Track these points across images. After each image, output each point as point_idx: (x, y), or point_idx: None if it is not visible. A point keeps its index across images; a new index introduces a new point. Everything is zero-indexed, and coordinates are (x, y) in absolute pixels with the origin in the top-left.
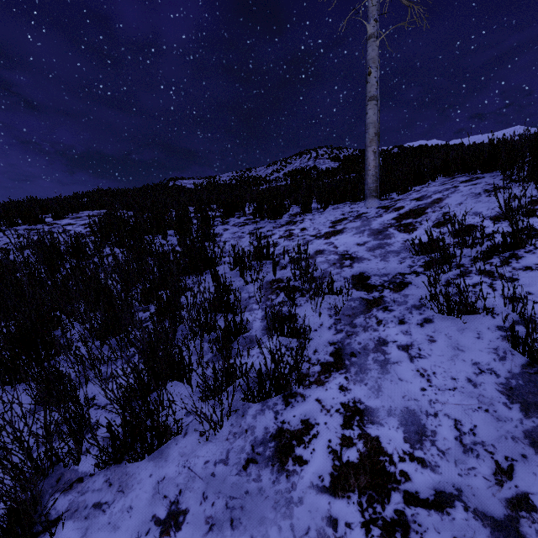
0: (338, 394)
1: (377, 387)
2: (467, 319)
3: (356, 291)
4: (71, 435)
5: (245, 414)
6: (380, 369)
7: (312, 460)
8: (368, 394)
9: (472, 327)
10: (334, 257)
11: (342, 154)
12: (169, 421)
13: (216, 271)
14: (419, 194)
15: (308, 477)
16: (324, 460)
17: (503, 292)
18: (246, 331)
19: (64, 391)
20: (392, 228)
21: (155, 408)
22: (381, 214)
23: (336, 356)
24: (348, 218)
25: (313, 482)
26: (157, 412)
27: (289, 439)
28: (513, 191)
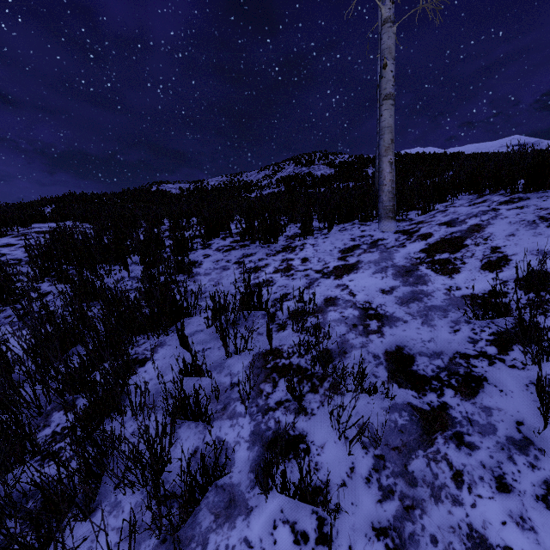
0: None
1: None
2: None
3: (399, 387)
4: None
5: None
6: None
7: None
8: None
9: None
10: (352, 313)
11: (337, 160)
12: None
13: (184, 337)
14: (448, 217)
15: None
16: None
17: None
18: (223, 474)
19: None
20: (423, 265)
21: None
22: (403, 243)
23: None
24: (361, 247)
25: None
26: None
27: None
28: None
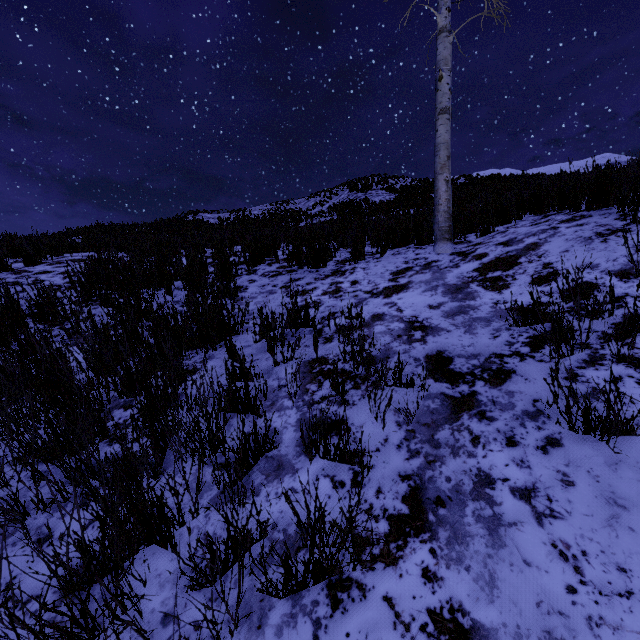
0: (421, 588)
1: (489, 578)
2: (618, 444)
3: (435, 382)
4: None
5: (264, 622)
6: (488, 536)
7: None
8: (474, 593)
9: (630, 460)
10: (398, 326)
11: (399, 184)
12: (131, 638)
13: (233, 347)
14: (506, 237)
15: None
16: None
17: None
18: (272, 448)
19: None
20: (474, 283)
21: None
22: (457, 264)
23: (413, 502)
24: (413, 268)
25: None
26: None
27: None
28: None
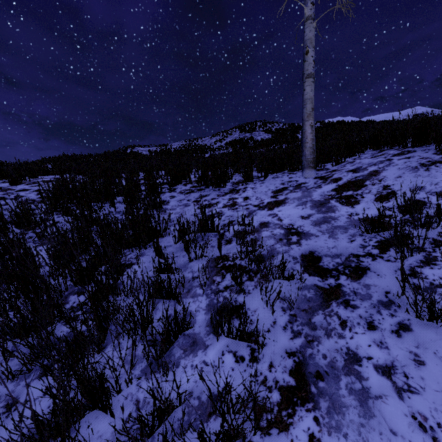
0: None
1: None
2: None
3: (309, 276)
4: None
5: None
6: (360, 407)
7: None
8: None
9: None
10: (279, 231)
11: (274, 127)
12: None
13: (159, 247)
14: (354, 166)
15: None
16: None
17: None
18: (188, 327)
19: None
20: (333, 200)
21: None
22: (320, 185)
23: (298, 375)
24: (288, 188)
25: None
26: None
27: None
28: None
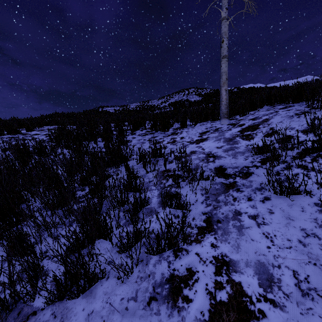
0: (210, 250)
1: (237, 245)
2: (293, 198)
3: (218, 178)
4: (28, 281)
5: (148, 263)
6: (238, 232)
7: (195, 299)
8: (231, 250)
9: (298, 203)
10: (202, 156)
11: (203, 92)
12: (97, 268)
13: (128, 165)
14: (254, 116)
15: (193, 313)
16: (204, 299)
17: (317, 180)
18: (148, 204)
19: (26, 247)
20: (238, 137)
21: (86, 263)
22: (230, 128)
23: (207, 222)
24: (210, 131)
25: (197, 316)
26: (88, 265)
27: (178, 282)
28: (316, 114)
